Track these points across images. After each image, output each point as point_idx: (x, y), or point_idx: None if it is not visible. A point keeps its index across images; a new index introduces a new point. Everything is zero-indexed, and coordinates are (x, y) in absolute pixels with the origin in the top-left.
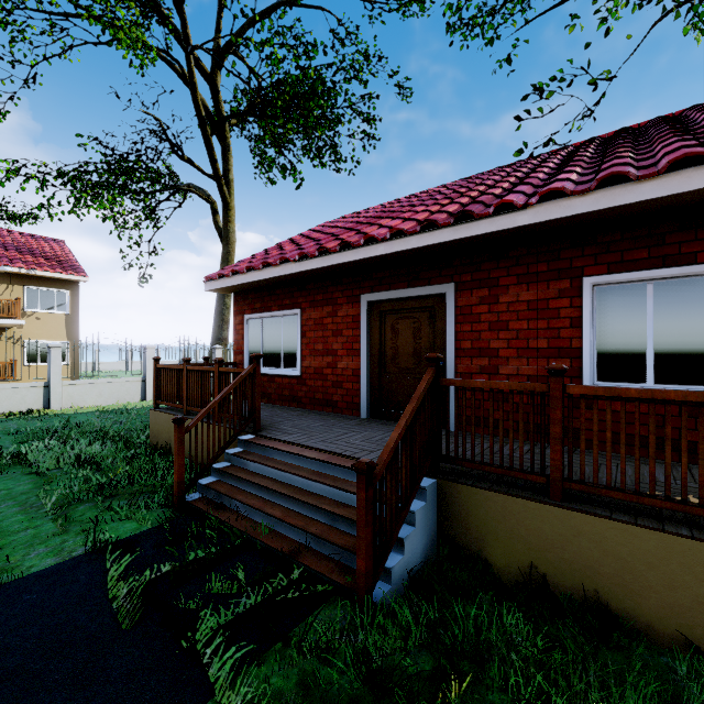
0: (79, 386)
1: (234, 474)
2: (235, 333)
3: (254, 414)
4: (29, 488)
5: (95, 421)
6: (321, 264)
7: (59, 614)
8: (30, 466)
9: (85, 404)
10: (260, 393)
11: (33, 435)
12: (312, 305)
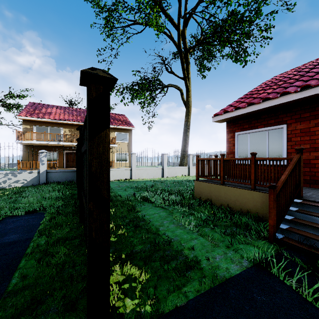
0: (141, 170)
1: (314, 226)
2: (227, 143)
3: (299, 186)
4: (166, 214)
5: (159, 185)
6: None
7: None
8: (152, 203)
9: (142, 177)
10: (302, 172)
11: (138, 189)
12: (298, 120)
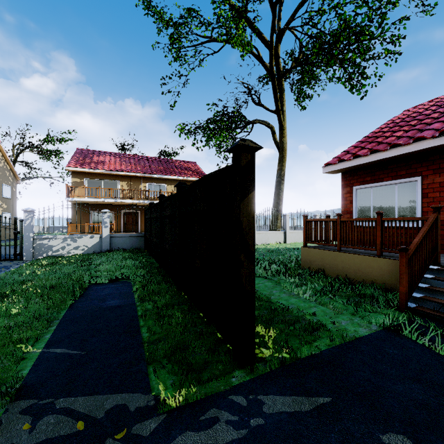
0: None
1: None
2: (343, 200)
3: (436, 250)
4: (272, 284)
5: None
6: None
7: (441, 369)
8: None
9: None
10: (439, 234)
11: None
12: (437, 172)
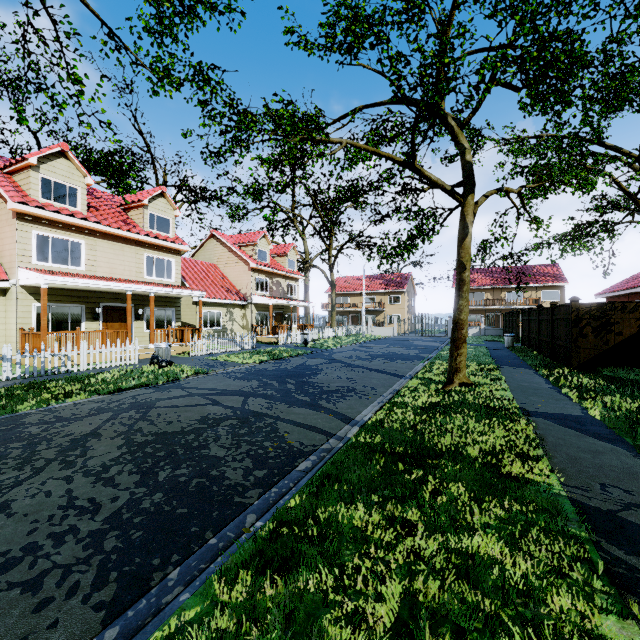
0: None
1: None
2: None
3: None
4: None
5: None
6: (614, 294)
7: None
8: None
9: None
10: None
11: None
12: None
